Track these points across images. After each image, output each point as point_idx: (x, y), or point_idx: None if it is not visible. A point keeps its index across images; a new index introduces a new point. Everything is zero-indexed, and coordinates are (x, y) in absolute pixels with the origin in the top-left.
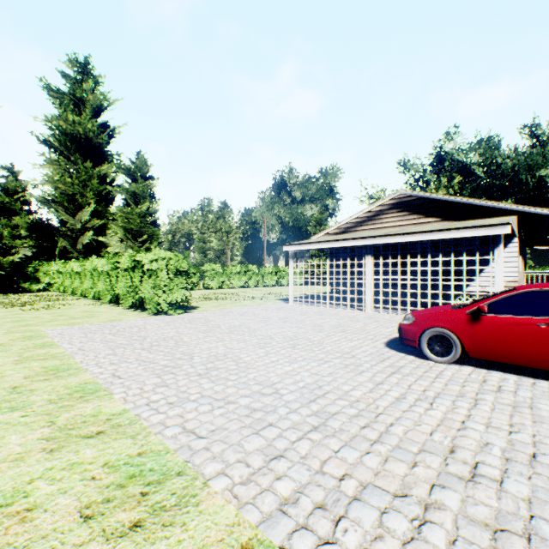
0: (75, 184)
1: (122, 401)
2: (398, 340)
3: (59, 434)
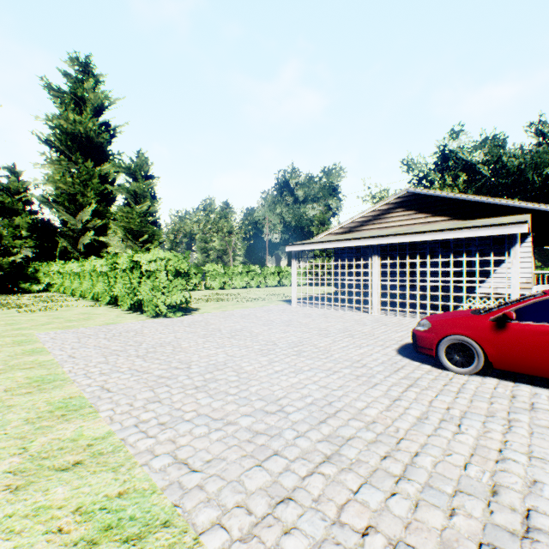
0: (76, 184)
1: (107, 421)
2: (410, 347)
3: (30, 465)
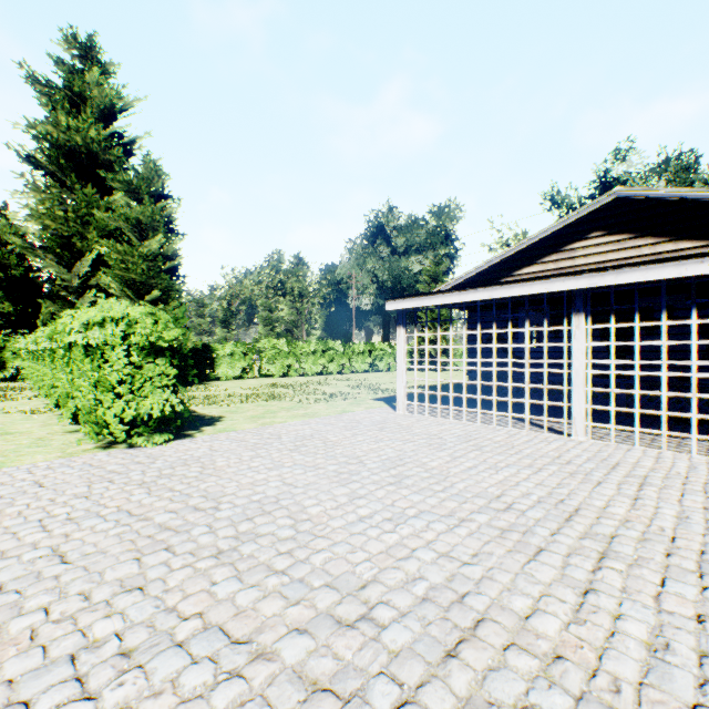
0: (71, 221)
1: None
2: None
3: None
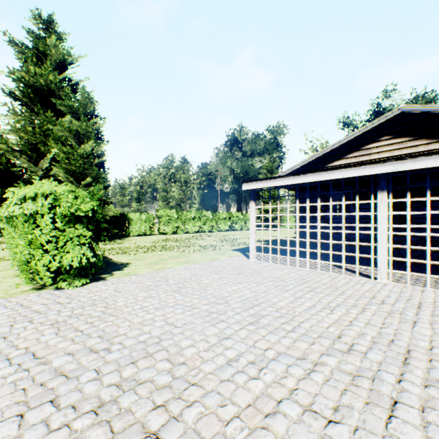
0: (37, 133)
1: None
2: None
3: None
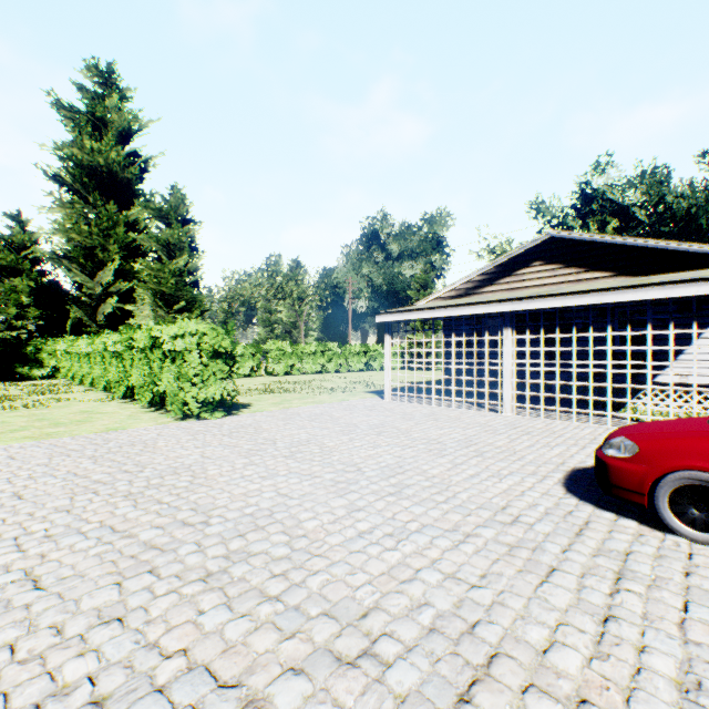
0: (94, 234)
1: None
2: (583, 477)
3: None
